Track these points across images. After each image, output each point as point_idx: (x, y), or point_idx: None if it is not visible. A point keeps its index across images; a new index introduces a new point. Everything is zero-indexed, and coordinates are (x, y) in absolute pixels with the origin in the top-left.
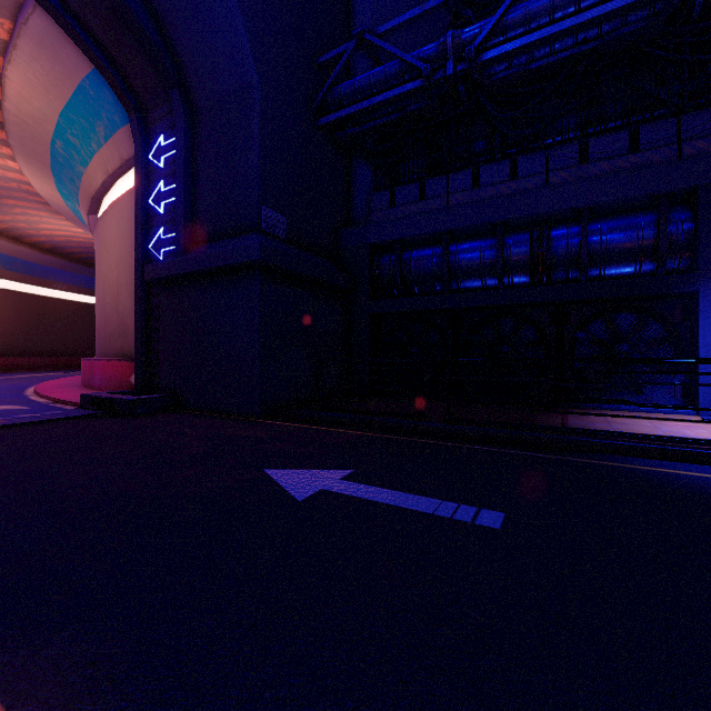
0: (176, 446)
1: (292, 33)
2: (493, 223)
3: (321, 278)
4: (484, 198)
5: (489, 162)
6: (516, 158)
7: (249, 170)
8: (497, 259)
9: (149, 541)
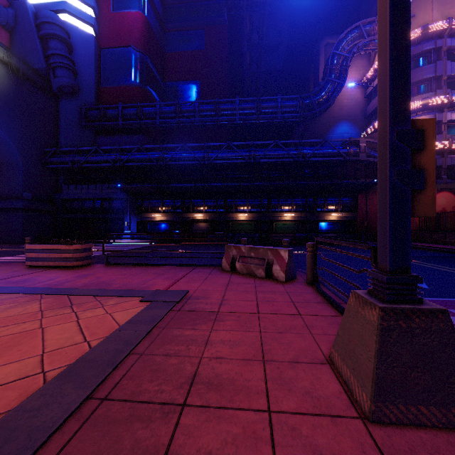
0: (1, 245)
1: (34, 146)
2: (92, 198)
3: (43, 209)
4: (89, 192)
5: (91, 184)
6: (97, 184)
7: (19, 184)
8: (93, 207)
9: (4, 248)
